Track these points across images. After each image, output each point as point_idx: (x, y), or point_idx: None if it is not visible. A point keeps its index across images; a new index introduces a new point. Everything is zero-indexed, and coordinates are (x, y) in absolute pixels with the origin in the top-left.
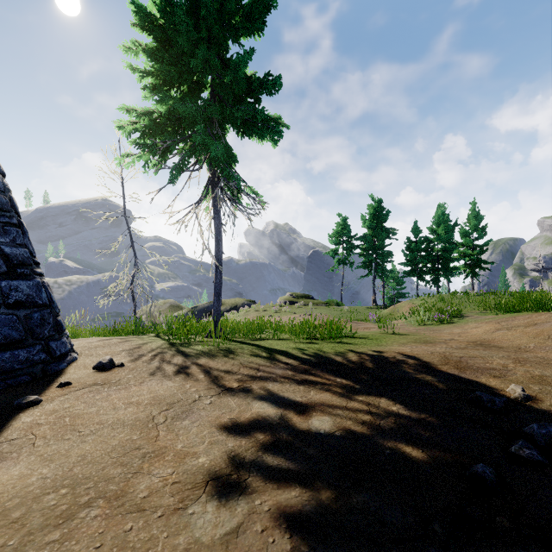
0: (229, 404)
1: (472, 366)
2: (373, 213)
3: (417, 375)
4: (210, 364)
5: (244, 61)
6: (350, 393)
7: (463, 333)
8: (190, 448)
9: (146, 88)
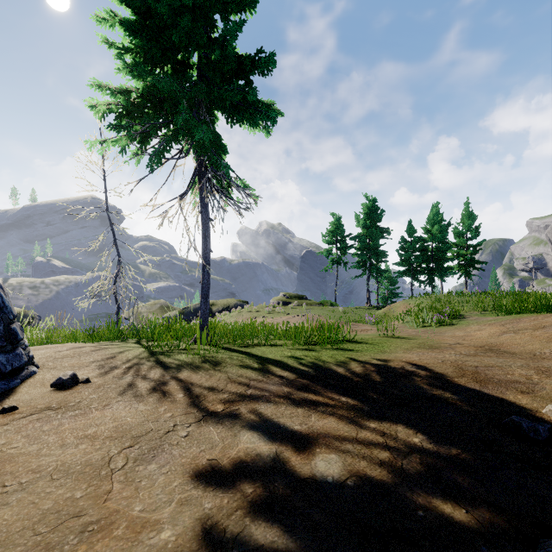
0: (211, 437)
1: (492, 379)
2: (368, 212)
3: (434, 391)
4: (192, 378)
5: (233, 34)
6: (359, 418)
7: (467, 336)
8: (151, 513)
9: (119, 59)
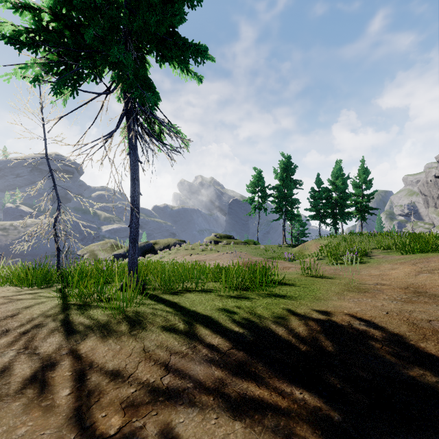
0: None
1: None
2: (284, 167)
3: (409, 370)
4: (95, 353)
5: None
6: None
7: (383, 275)
8: None
9: None
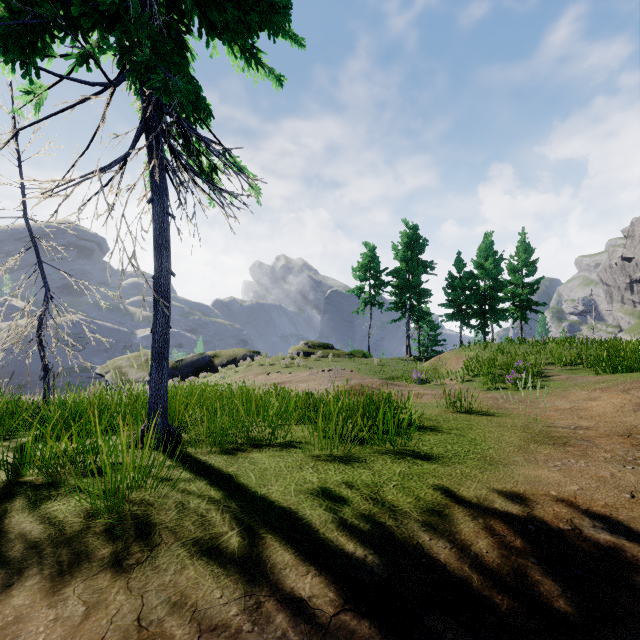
0: None
1: None
2: (408, 242)
3: None
4: (17, 635)
5: None
6: None
7: (579, 409)
8: None
9: None
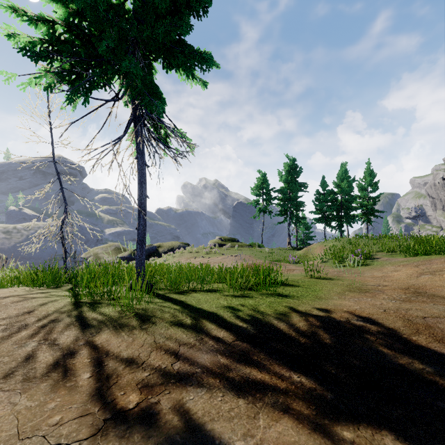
0: None
1: None
2: (289, 170)
3: (399, 359)
4: (110, 344)
5: None
6: (325, 418)
7: (386, 277)
8: None
9: None
